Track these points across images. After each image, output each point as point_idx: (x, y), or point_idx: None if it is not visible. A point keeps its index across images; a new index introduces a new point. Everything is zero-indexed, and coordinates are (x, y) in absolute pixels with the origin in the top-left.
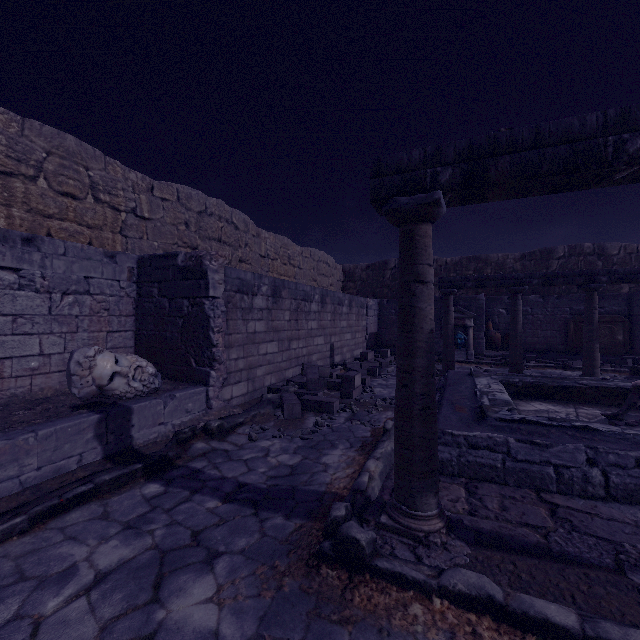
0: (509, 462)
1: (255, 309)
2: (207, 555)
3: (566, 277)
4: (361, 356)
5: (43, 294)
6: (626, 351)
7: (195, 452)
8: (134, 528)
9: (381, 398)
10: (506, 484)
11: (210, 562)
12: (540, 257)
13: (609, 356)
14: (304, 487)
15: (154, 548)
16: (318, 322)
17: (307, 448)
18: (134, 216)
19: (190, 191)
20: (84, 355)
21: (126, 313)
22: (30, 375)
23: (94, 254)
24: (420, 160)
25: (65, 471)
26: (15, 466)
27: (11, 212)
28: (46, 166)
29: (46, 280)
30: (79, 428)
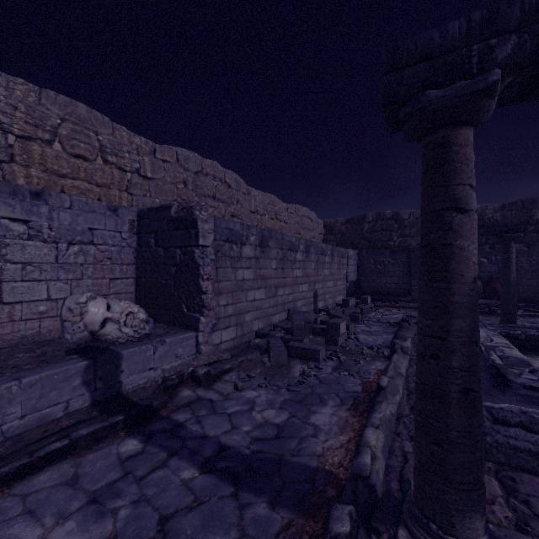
0: None
1: (243, 258)
2: None
3: None
4: (343, 302)
5: (50, 244)
6: None
7: (180, 401)
8: (98, 503)
9: (367, 346)
10: None
11: None
12: (522, 207)
13: None
14: (292, 458)
15: (113, 538)
16: (303, 270)
17: (294, 402)
18: (138, 176)
19: (188, 153)
20: (75, 301)
21: (127, 262)
22: (39, 318)
23: (98, 208)
24: (461, 34)
25: (51, 419)
26: None
27: (30, 172)
28: (60, 131)
29: (53, 231)
30: (66, 375)
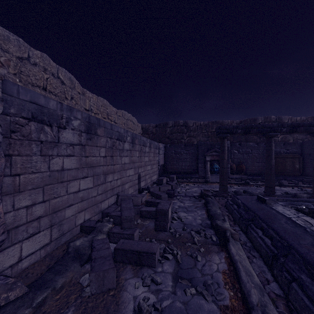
0: None
1: (63, 143)
2: None
3: (305, 126)
4: (158, 181)
5: None
6: (300, 174)
7: None
8: None
9: (193, 229)
10: None
11: None
12: (250, 122)
13: (296, 177)
14: None
15: None
16: (129, 158)
17: None
18: None
19: (7, 34)
20: None
21: None
22: None
23: None
24: None
25: None
26: None
27: None
28: None
29: None
30: None
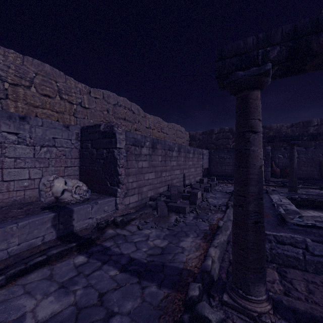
0: (308, 255)
1: (142, 155)
2: (106, 314)
3: None
4: (200, 180)
5: (30, 147)
6: None
7: (107, 236)
8: (65, 288)
9: (213, 205)
10: (306, 271)
11: (107, 321)
12: (302, 125)
13: None
14: (169, 264)
15: (74, 304)
16: (176, 162)
17: (171, 236)
18: (80, 106)
19: (109, 93)
20: (47, 180)
21: (75, 157)
22: (24, 190)
23: (58, 125)
24: (253, 44)
25: (34, 245)
26: (5, 243)
27: (17, 104)
28: (35, 80)
29: (32, 139)
30: (42, 221)
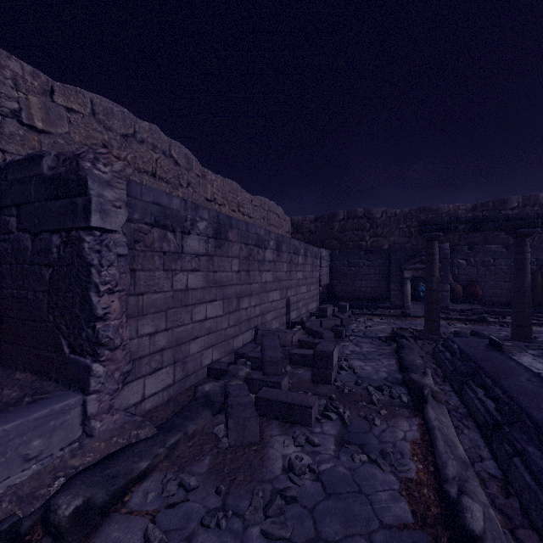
0: None
1: (187, 254)
2: None
3: None
4: (319, 311)
5: None
6: None
7: None
8: None
9: (373, 384)
10: None
11: None
12: (493, 208)
13: None
14: None
15: None
16: (273, 273)
17: None
18: (17, 123)
19: (111, 106)
20: None
21: None
22: None
23: None
24: None
25: None
26: None
27: None
28: None
29: None
30: None
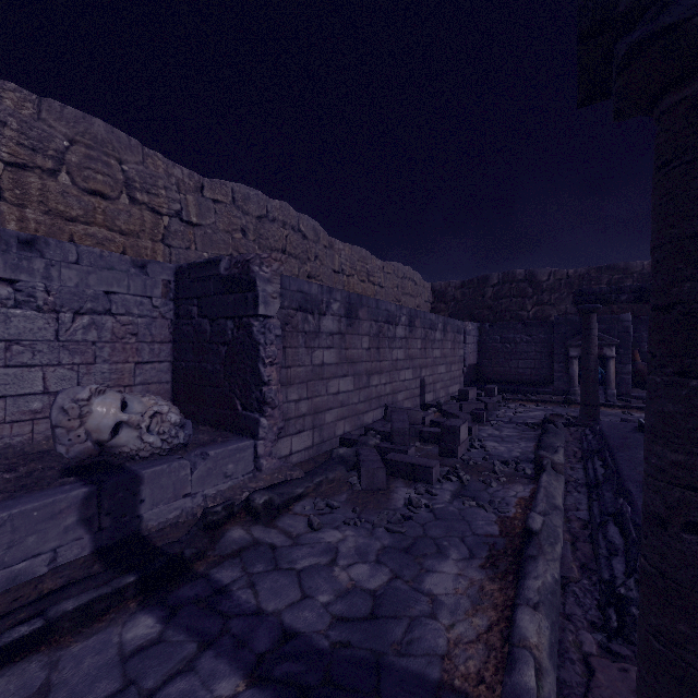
0: None
1: (323, 333)
2: None
3: None
4: (460, 394)
5: (48, 313)
6: None
7: (227, 547)
8: None
9: (500, 460)
10: None
11: None
12: None
13: None
14: (398, 660)
15: None
16: (405, 351)
17: (398, 552)
18: (179, 221)
19: (248, 191)
20: (72, 398)
21: (160, 339)
22: (31, 419)
23: (118, 263)
24: None
25: (27, 578)
26: None
27: (24, 214)
28: (69, 158)
29: (51, 295)
30: (53, 510)
